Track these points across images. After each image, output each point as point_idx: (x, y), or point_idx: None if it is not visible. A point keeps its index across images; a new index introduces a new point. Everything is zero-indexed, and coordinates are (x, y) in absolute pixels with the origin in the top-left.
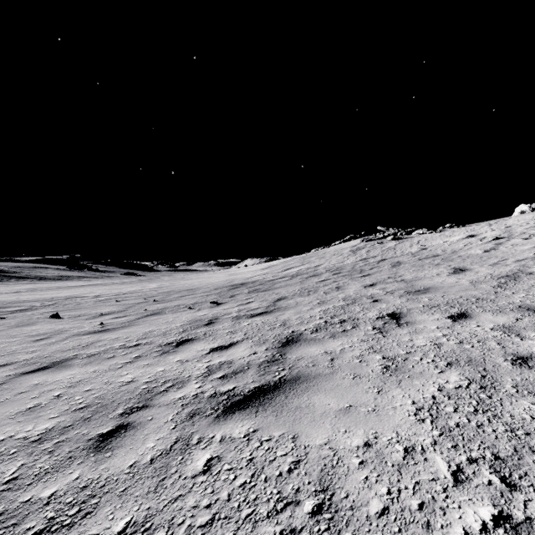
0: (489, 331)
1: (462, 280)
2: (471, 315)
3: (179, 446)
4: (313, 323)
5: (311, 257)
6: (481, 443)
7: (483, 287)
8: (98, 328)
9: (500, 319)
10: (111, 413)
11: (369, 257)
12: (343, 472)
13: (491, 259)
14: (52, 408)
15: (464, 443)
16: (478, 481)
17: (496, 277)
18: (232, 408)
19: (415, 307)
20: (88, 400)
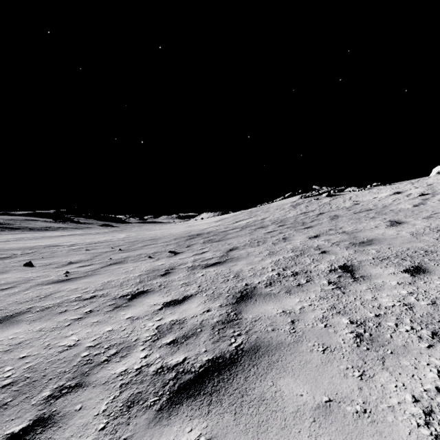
0: None
1: (402, 232)
2: (428, 269)
3: None
4: (266, 275)
5: (257, 211)
6: None
7: (426, 240)
8: (62, 278)
9: None
10: (36, 395)
11: (308, 211)
12: None
13: (423, 213)
14: None
15: None
16: None
17: (435, 230)
18: (180, 394)
19: (365, 259)
20: (17, 373)
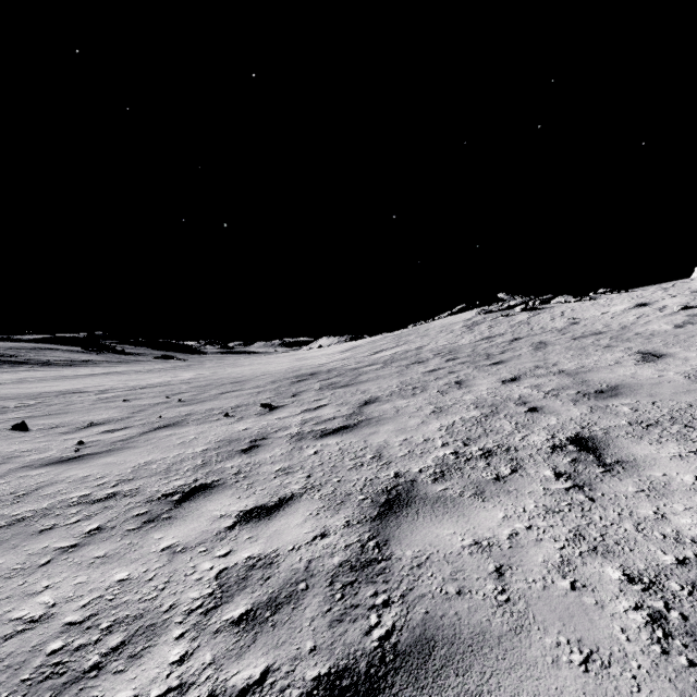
0: None
1: (668, 373)
2: None
3: None
4: (433, 454)
5: (409, 334)
6: None
7: None
8: (68, 453)
9: None
10: None
11: (493, 334)
12: None
13: (696, 338)
14: None
15: None
16: None
17: None
18: None
19: (614, 424)
20: None
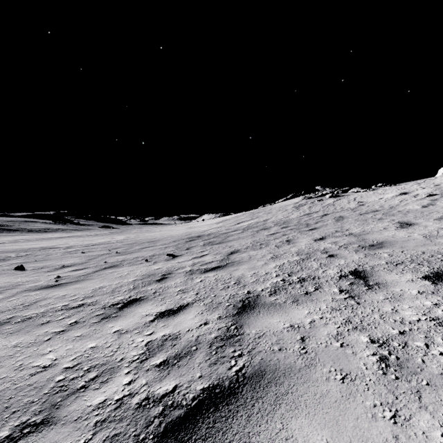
0: None
1: (414, 234)
2: None
3: None
4: (270, 281)
5: (259, 212)
6: None
7: (442, 242)
8: (52, 283)
9: None
10: None
11: (311, 212)
12: None
13: (434, 214)
14: None
15: None
16: None
17: None
18: (166, 439)
19: (377, 264)
20: None
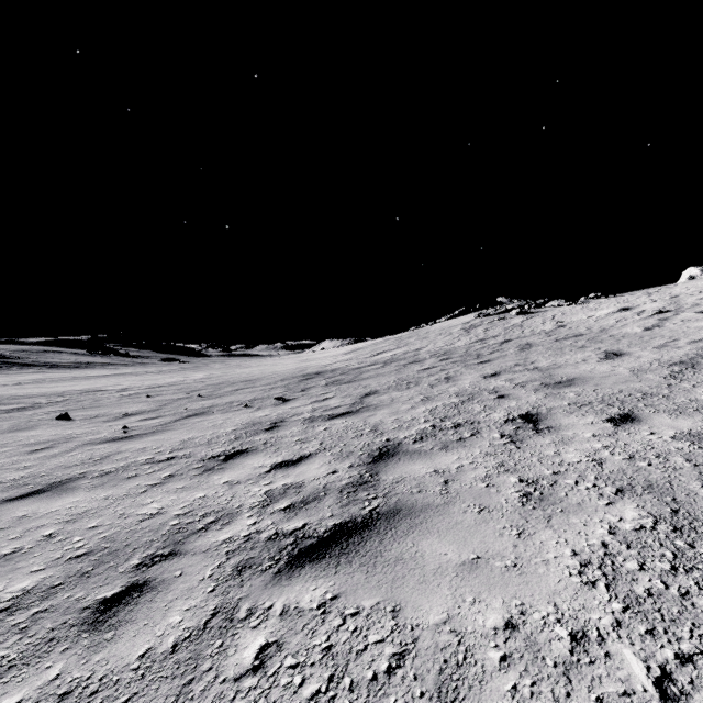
0: (670, 441)
1: (619, 368)
2: (639, 417)
3: (218, 623)
4: (416, 427)
5: (409, 337)
6: (694, 626)
7: (650, 378)
8: (119, 434)
9: (682, 424)
10: (122, 564)
11: (487, 337)
12: (476, 676)
13: (656, 340)
14: (37, 555)
15: (665, 626)
16: (702, 698)
17: (666, 364)
18: (301, 558)
19: (557, 405)
20: (91, 543)
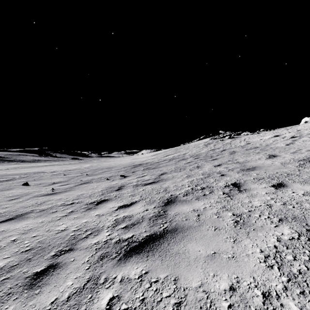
0: (302, 196)
1: (275, 162)
2: (286, 185)
3: (90, 285)
4: (184, 189)
5: (180, 148)
6: None
7: (290, 167)
8: (50, 192)
9: (307, 188)
10: (46, 255)
11: (215, 148)
12: None
13: (291, 149)
14: (7, 250)
15: (309, 289)
16: None
17: (297, 160)
18: (130, 252)
19: (248, 179)
20: (32, 244)
